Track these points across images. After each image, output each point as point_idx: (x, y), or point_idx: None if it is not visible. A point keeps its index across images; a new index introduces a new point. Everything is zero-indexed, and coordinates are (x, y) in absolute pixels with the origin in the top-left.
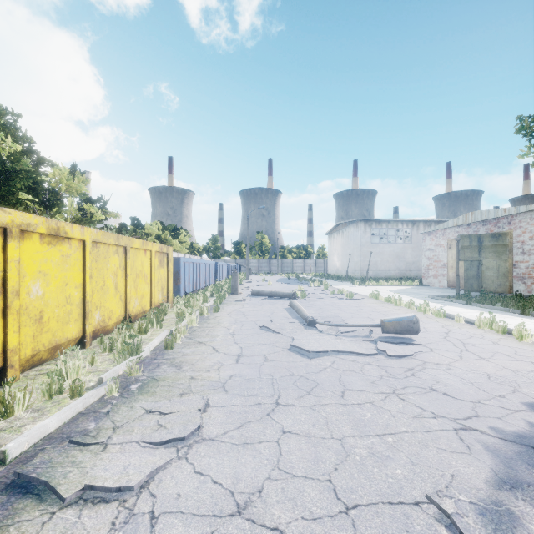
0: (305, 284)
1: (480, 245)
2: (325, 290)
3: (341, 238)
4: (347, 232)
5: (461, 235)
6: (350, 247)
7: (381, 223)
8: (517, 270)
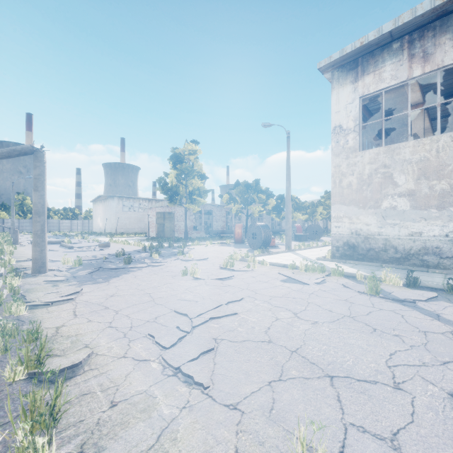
0: (71, 238)
1: (164, 217)
2: (84, 240)
3: (103, 206)
4: (107, 202)
5: (157, 212)
6: (109, 213)
7: (130, 198)
8: (176, 228)
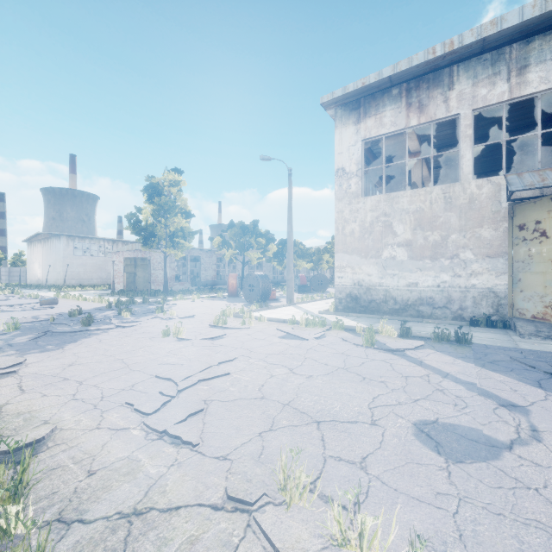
0: None
1: (136, 264)
2: (15, 295)
3: (43, 247)
4: (50, 243)
5: (126, 257)
6: (53, 257)
7: (85, 239)
8: (152, 278)
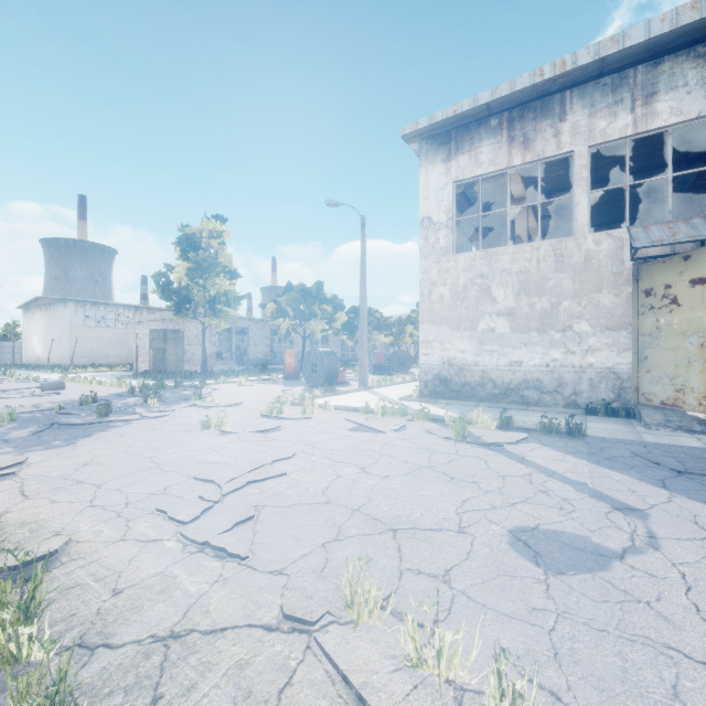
0: None
1: (165, 338)
2: (8, 378)
3: (44, 316)
4: (53, 310)
5: (153, 329)
6: (57, 329)
7: (99, 305)
8: (187, 356)
